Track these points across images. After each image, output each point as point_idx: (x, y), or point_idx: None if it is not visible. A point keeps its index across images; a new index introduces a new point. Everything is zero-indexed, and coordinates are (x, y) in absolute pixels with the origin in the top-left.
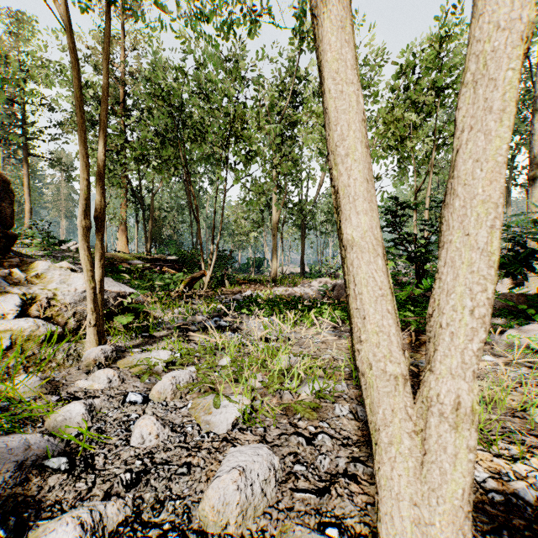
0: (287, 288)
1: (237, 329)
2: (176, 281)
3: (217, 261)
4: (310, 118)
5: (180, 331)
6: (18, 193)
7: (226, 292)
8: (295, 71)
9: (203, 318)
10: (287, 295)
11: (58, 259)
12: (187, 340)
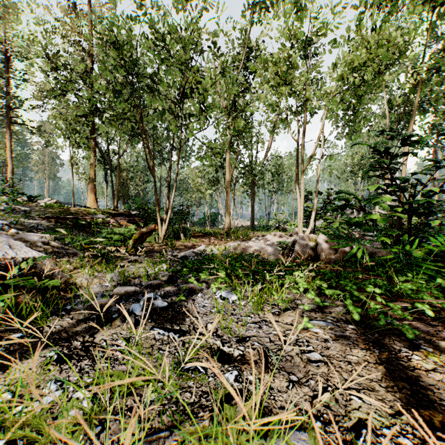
0: (243, 243)
1: (178, 313)
2: (127, 235)
3: (174, 215)
4: (265, 70)
5: (88, 321)
6: (2, 156)
7: (180, 246)
8: (247, 40)
9: (135, 290)
10: (243, 250)
11: (20, 213)
12: (88, 345)
